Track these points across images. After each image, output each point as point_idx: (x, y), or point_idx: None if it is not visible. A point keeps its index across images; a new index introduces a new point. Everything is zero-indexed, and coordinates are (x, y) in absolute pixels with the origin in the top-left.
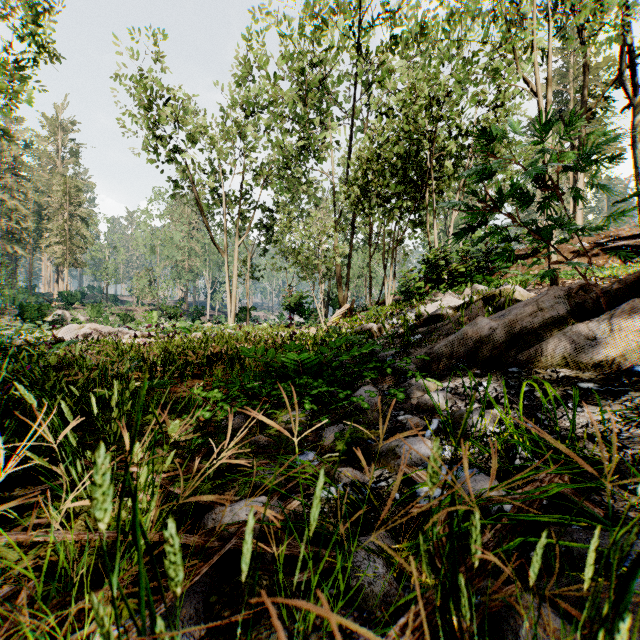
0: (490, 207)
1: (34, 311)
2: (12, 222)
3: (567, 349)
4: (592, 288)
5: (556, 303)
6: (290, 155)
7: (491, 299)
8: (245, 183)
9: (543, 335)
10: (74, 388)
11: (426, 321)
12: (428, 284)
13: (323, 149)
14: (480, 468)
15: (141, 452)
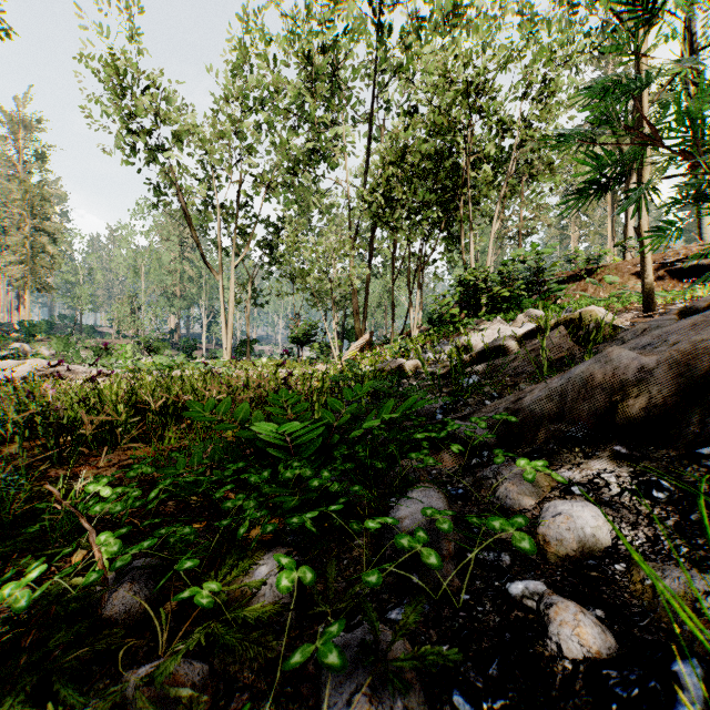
0: (639, 145)
1: None
2: None
3: None
4: None
5: None
6: (298, 160)
7: (567, 325)
8: (244, 192)
9: None
10: None
11: (480, 356)
12: (464, 311)
13: (337, 152)
14: None
15: None
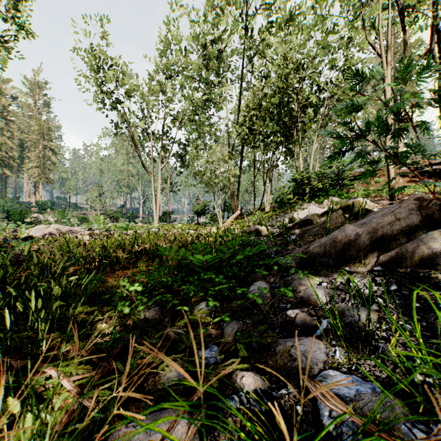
0: (356, 137)
1: (17, 215)
2: (2, 152)
3: (424, 253)
4: (425, 201)
5: (410, 214)
6: (198, 105)
7: (346, 208)
8: (166, 125)
9: (400, 240)
10: (11, 288)
11: (298, 224)
12: (296, 196)
13: (221, 101)
14: (376, 378)
15: (19, 403)
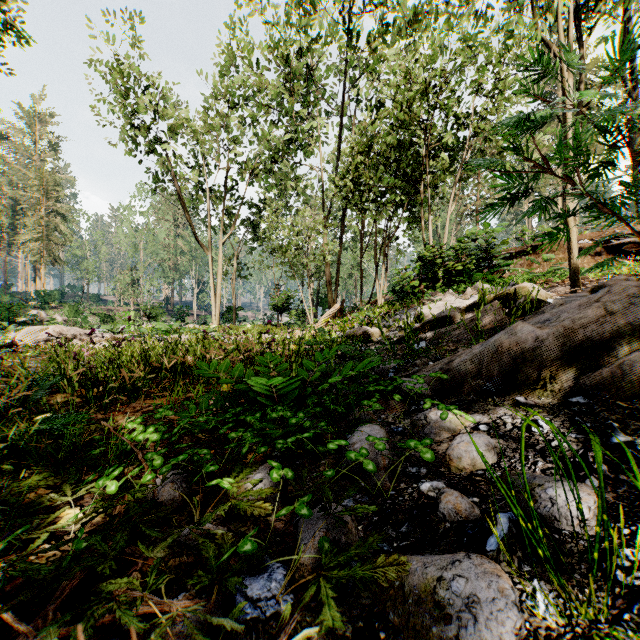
0: (535, 172)
1: (5, 311)
2: None
3: None
4: None
5: (630, 304)
6: (278, 149)
7: (504, 299)
8: (230, 178)
9: (614, 349)
10: None
11: (430, 324)
12: (423, 283)
13: (312, 142)
14: None
15: None
